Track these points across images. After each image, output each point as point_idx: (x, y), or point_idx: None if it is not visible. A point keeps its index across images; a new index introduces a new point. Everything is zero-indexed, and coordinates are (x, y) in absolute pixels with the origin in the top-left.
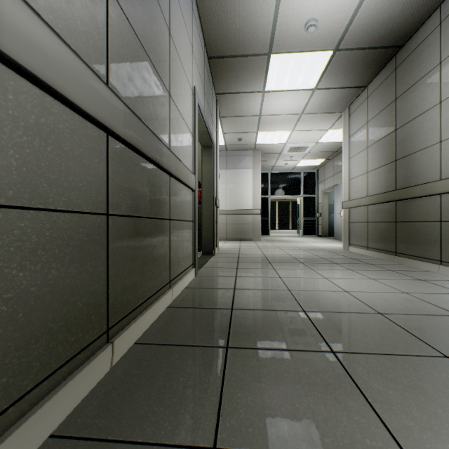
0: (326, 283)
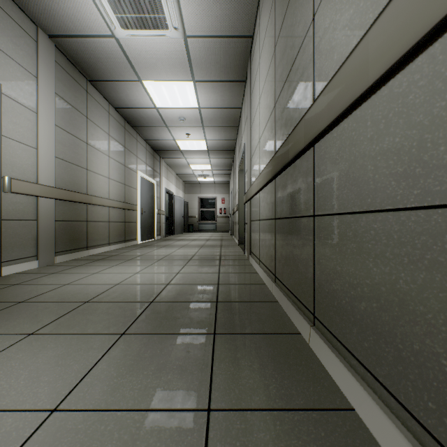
0: None
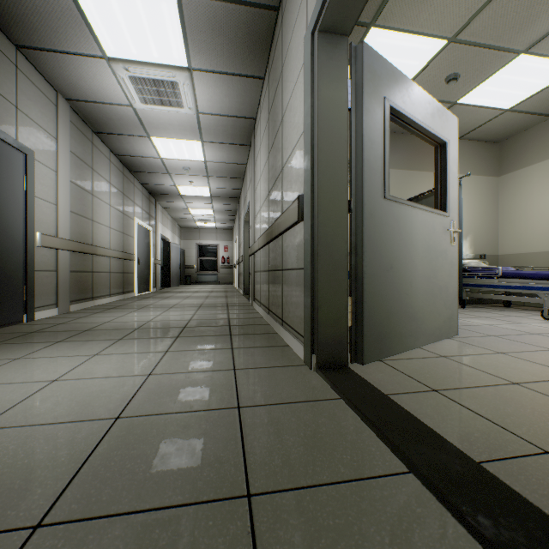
0: (87, 366)
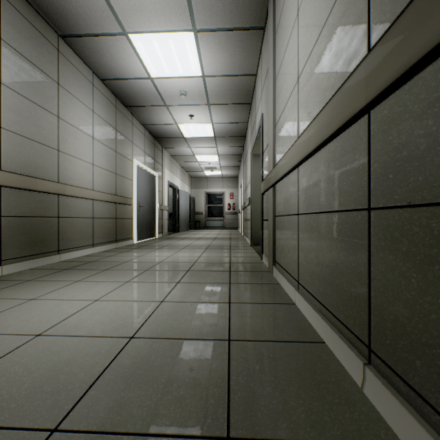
0: None
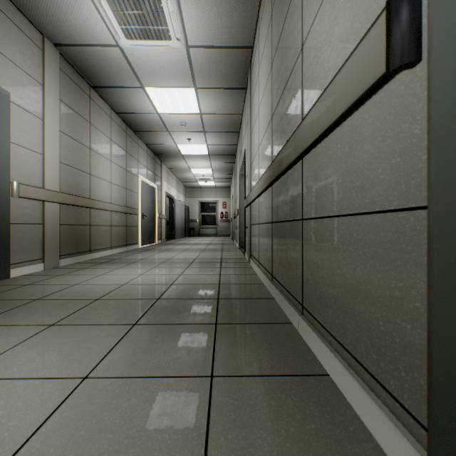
0: None
